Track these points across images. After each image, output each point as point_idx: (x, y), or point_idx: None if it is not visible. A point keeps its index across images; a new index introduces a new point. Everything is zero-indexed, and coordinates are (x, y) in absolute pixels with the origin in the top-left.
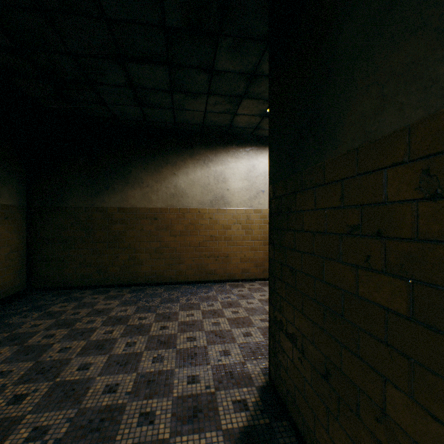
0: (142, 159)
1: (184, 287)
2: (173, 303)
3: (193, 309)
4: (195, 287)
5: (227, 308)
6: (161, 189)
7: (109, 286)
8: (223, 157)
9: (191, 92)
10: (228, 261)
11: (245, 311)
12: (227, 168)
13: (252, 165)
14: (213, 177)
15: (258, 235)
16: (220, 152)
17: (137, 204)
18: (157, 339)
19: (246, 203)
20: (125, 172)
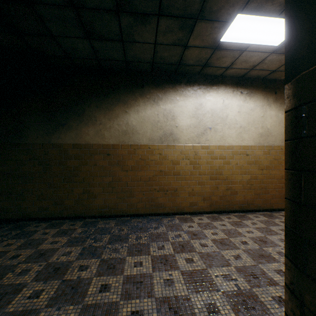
0: (95, 98)
1: (135, 220)
2: (121, 243)
3: (142, 253)
4: (146, 221)
5: (180, 253)
6: (114, 126)
7: (64, 218)
8: (171, 95)
9: (139, 13)
10: (177, 195)
11: (200, 258)
12: (175, 106)
13: (200, 103)
14: (162, 114)
15: (205, 170)
16: (169, 91)
17: (90, 140)
18: (91, 314)
19: (194, 140)
20: (79, 110)
